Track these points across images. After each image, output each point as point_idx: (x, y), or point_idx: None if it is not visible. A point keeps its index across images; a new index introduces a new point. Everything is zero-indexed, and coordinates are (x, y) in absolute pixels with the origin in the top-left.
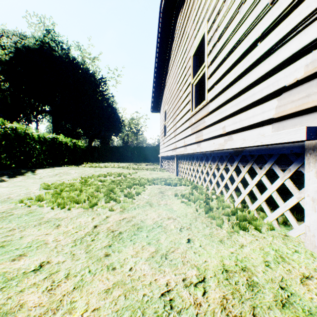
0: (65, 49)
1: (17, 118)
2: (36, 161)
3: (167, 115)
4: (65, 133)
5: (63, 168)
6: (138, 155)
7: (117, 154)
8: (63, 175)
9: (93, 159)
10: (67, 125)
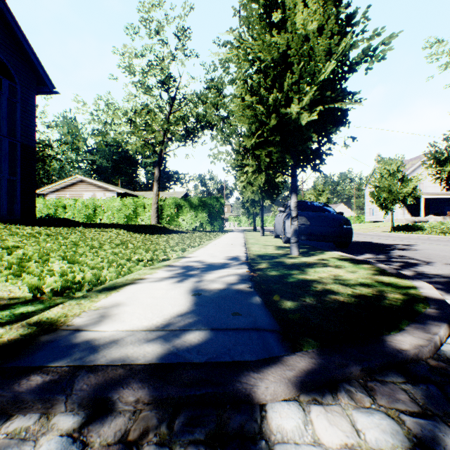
0: None
1: None
2: None
3: None
4: None
5: None
6: None
7: None
8: None
9: None
10: None
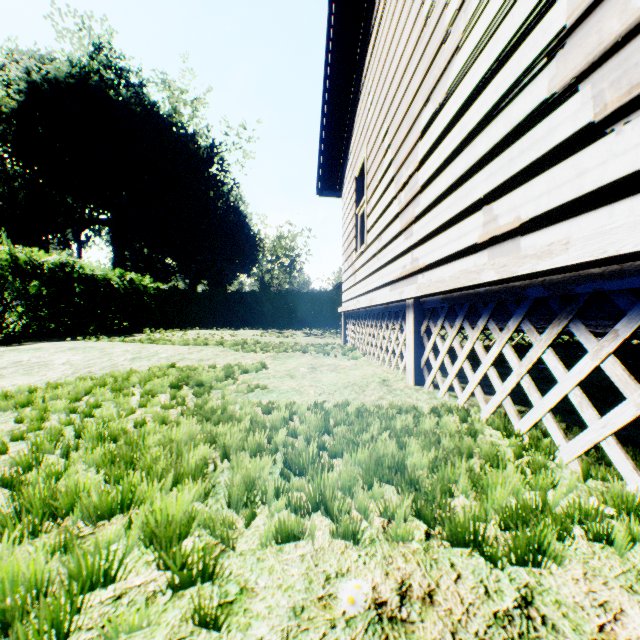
0: (135, 85)
1: (40, 236)
2: (2, 325)
3: (367, 177)
4: (141, 268)
5: (52, 345)
6: (289, 312)
7: (240, 309)
8: (13, 371)
9: (185, 321)
10: (145, 251)
